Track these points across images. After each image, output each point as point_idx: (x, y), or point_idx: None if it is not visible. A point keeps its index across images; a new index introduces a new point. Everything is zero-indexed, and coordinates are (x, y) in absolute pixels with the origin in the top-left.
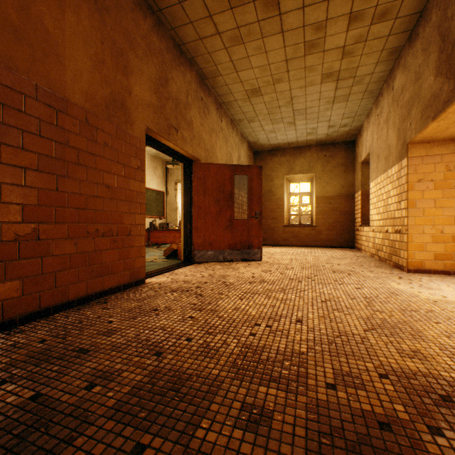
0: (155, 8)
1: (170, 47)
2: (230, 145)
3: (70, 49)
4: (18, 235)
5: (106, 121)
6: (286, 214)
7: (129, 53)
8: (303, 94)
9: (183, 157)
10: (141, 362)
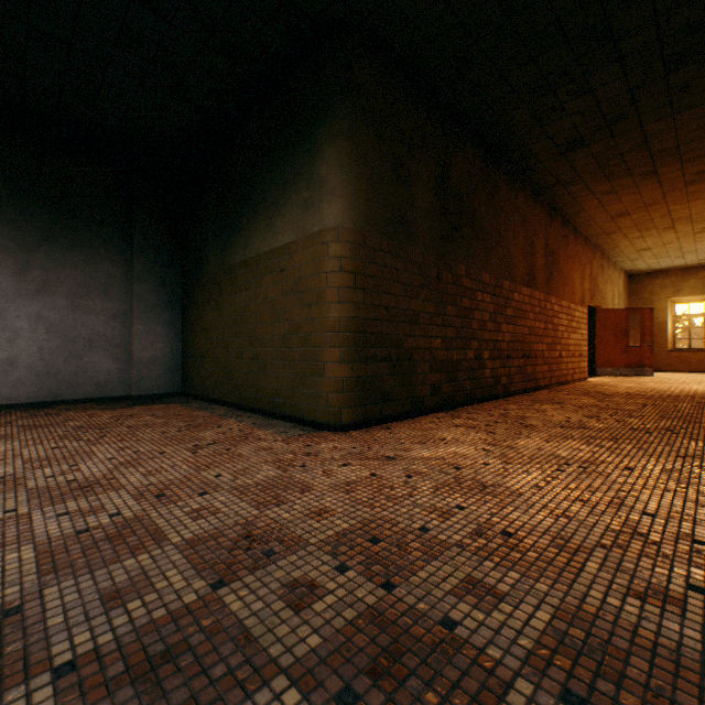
0: (589, 238)
1: (592, 250)
2: (613, 284)
3: (576, 286)
4: (572, 355)
5: (580, 307)
6: (669, 338)
7: (584, 271)
8: (692, 245)
9: (591, 308)
10: (634, 387)
